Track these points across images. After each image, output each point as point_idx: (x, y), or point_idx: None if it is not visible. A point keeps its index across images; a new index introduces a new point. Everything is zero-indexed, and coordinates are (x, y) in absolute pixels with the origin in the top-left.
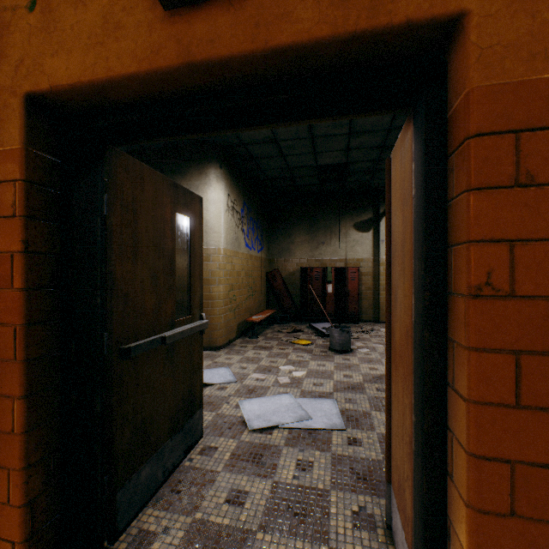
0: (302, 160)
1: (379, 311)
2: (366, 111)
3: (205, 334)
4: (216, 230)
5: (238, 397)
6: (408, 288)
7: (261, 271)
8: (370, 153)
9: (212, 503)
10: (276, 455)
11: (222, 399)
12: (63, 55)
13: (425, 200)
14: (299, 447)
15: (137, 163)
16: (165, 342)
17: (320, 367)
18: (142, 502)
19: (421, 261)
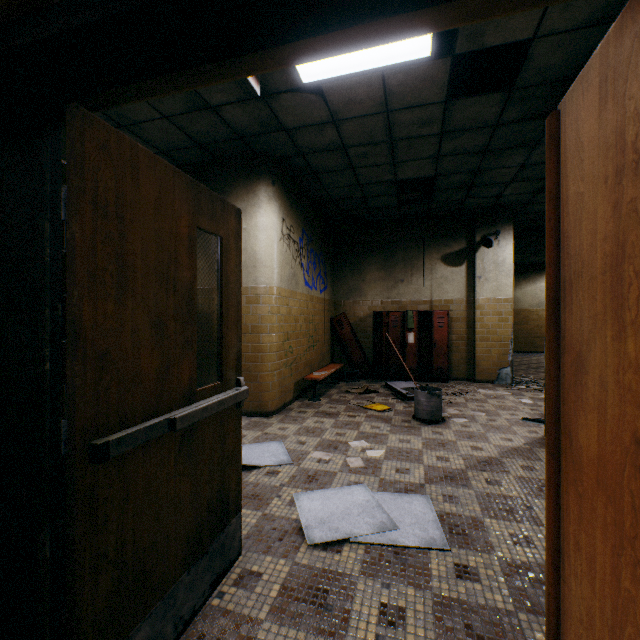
0: (377, 174)
1: (475, 367)
2: None
3: (253, 395)
4: (267, 263)
5: (293, 488)
6: None
7: (324, 316)
8: (467, 161)
9: None
10: (348, 594)
11: (272, 490)
12: None
13: None
14: (382, 579)
15: (126, 140)
16: (174, 427)
17: (403, 444)
18: None
19: None
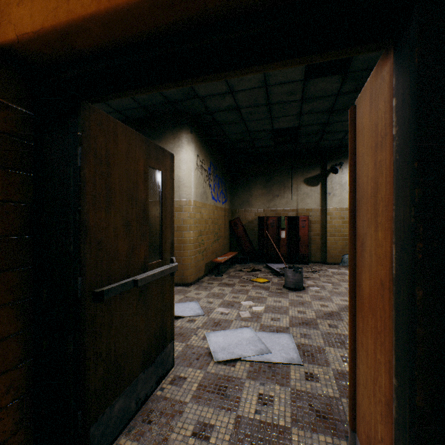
0: (260, 125)
1: (326, 254)
2: (338, 48)
3: (178, 272)
4: (187, 185)
5: (205, 329)
6: (384, 237)
7: (225, 219)
8: (319, 117)
9: (179, 435)
10: (239, 388)
11: (191, 331)
12: (27, 2)
13: (417, 135)
14: (260, 380)
15: (111, 119)
16: (137, 285)
17: (276, 303)
18: (116, 433)
19: (410, 207)
